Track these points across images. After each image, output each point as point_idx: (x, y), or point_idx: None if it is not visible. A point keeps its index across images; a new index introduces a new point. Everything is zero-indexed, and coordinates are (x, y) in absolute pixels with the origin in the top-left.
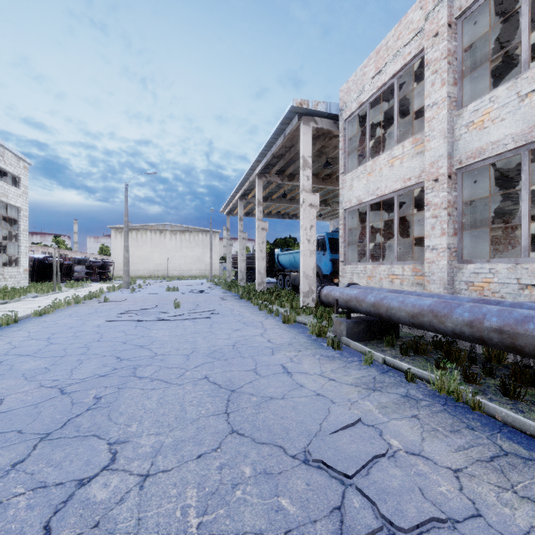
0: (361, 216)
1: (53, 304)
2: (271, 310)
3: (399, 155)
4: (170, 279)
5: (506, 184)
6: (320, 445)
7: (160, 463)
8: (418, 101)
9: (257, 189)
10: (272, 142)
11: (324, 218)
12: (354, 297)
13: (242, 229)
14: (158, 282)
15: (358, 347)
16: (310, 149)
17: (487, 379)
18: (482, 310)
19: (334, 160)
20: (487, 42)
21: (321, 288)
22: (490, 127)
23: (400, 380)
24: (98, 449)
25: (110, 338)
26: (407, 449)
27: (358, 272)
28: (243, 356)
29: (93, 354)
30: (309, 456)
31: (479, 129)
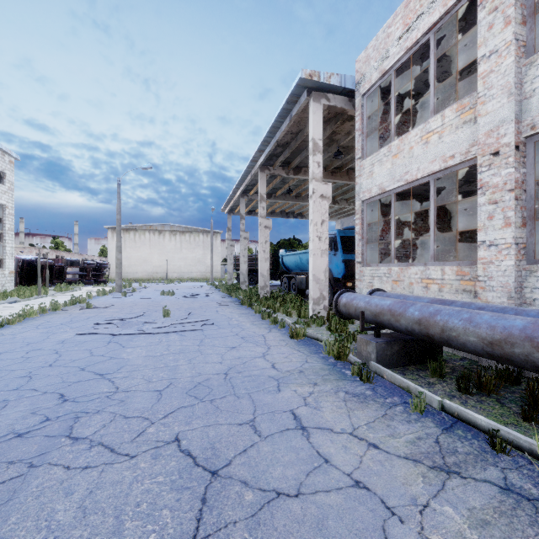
0: (381, 208)
1: (22, 312)
2: (275, 320)
3: (438, 127)
4: (168, 282)
5: None
6: None
7: None
8: (452, 70)
9: (260, 183)
10: (276, 127)
11: (331, 217)
12: (388, 309)
13: (243, 228)
14: (155, 284)
15: (396, 379)
16: (321, 130)
17: None
18: None
19: (346, 149)
20: None
21: (338, 296)
22: None
23: (481, 448)
24: None
25: (68, 360)
26: None
27: (380, 276)
28: (237, 394)
29: (29, 390)
30: None
31: None
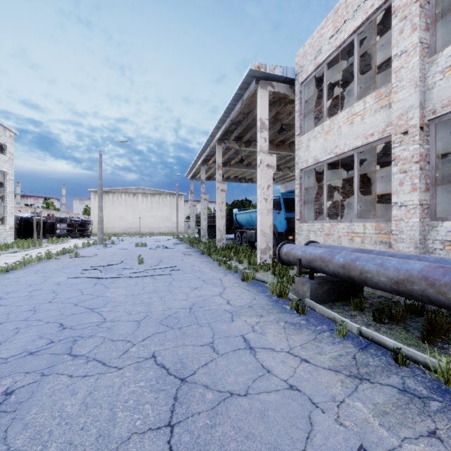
0: (316, 176)
1: (23, 260)
2: (230, 266)
3: (360, 111)
4: (141, 236)
5: None
6: None
7: None
8: (373, 63)
9: (217, 154)
10: (230, 108)
11: (276, 182)
12: (319, 256)
13: (203, 191)
14: (130, 238)
15: (325, 312)
16: (267, 112)
17: None
18: None
19: (288, 126)
20: None
21: (281, 246)
22: None
23: (388, 362)
24: None
25: (64, 298)
26: None
27: (315, 230)
28: (200, 323)
29: (35, 320)
30: None
31: None
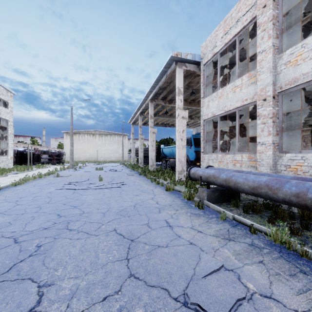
0: (214, 124)
1: (24, 178)
2: (158, 182)
3: (239, 84)
4: (98, 163)
5: (306, 103)
6: (195, 289)
7: (74, 305)
8: (249, 52)
9: (150, 108)
10: (159, 79)
11: (190, 126)
12: (212, 175)
13: (141, 133)
14: (91, 164)
15: (215, 207)
16: (182, 83)
17: (305, 231)
18: (306, 185)
19: (197, 90)
20: (296, 12)
21: (190, 169)
22: (302, 64)
23: (246, 232)
24: (29, 291)
25: (56, 201)
26: (261, 292)
27: (212, 159)
28: (140, 214)
29: (42, 212)
30: (188, 299)
31: (294, 65)
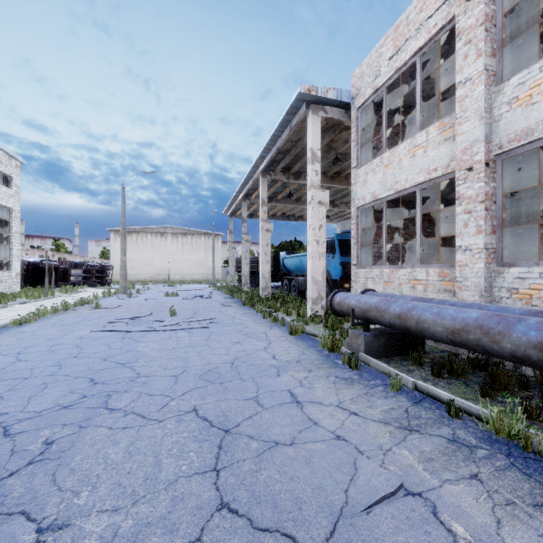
0: (375, 214)
1: (37, 312)
2: (276, 319)
3: (423, 142)
4: (170, 284)
5: None
6: (350, 538)
7: None
8: (440, 86)
9: (261, 188)
10: (277, 135)
11: (331, 220)
12: (374, 306)
13: (245, 231)
14: (158, 286)
15: (380, 366)
16: (319, 141)
17: None
18: None
19: (344, 156)
20: (526, 11)
21: (333, 295)
22: (540, 102)
23: (441, 415)
24: (18, 542)
25: (90, 353)
26: None
27: (373, 277)
28: (243, 378)
29: (63, 376)
30: None
31: (525, 105)
